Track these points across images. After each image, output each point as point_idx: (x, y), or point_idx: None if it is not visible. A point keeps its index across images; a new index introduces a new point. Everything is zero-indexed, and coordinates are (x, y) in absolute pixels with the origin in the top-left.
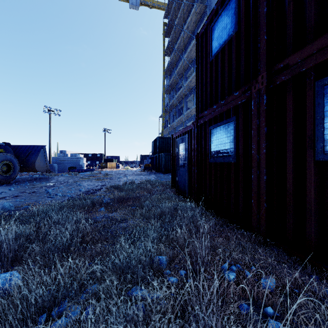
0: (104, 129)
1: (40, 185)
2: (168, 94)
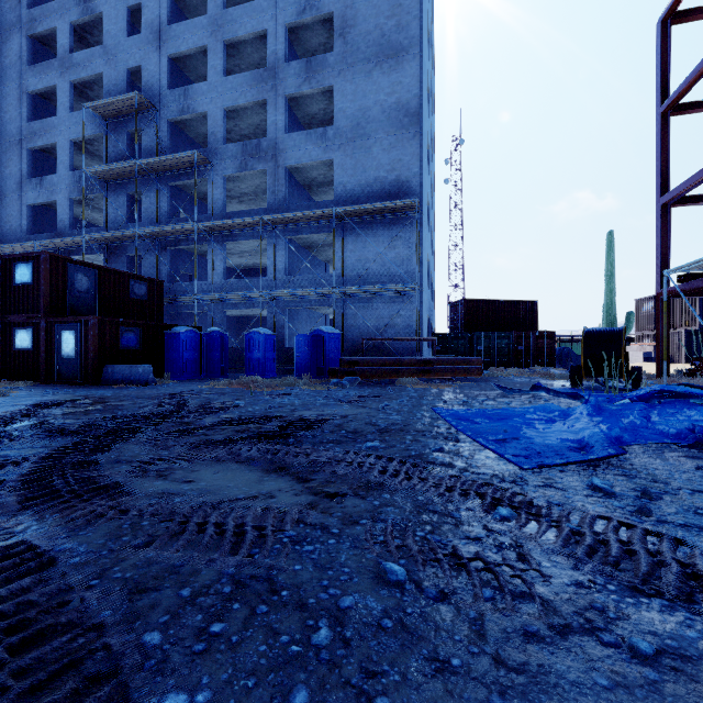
0: None
1: None
2: None
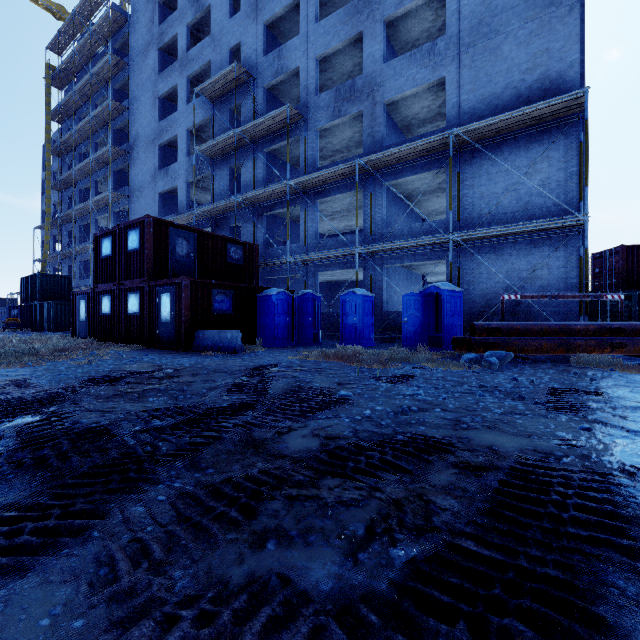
0: None
1: None
2: (58, 195)
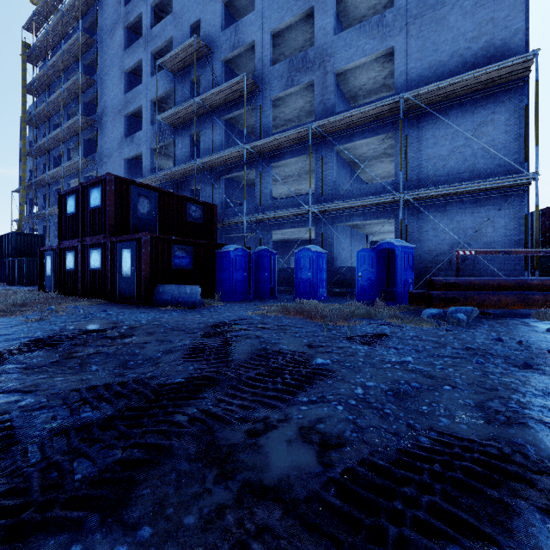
0: None
1: None
2: (33, 161)
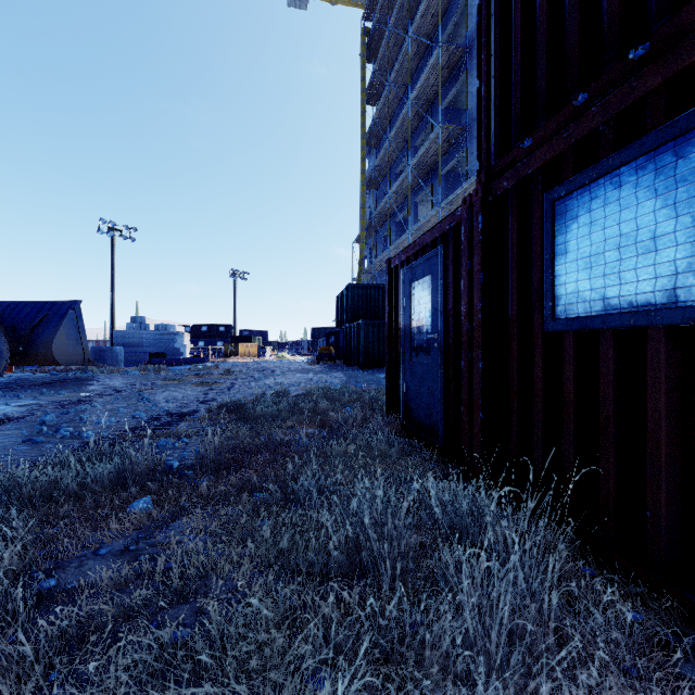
0: (234, 272)
1: (50, 398)
2: (373, 188)
